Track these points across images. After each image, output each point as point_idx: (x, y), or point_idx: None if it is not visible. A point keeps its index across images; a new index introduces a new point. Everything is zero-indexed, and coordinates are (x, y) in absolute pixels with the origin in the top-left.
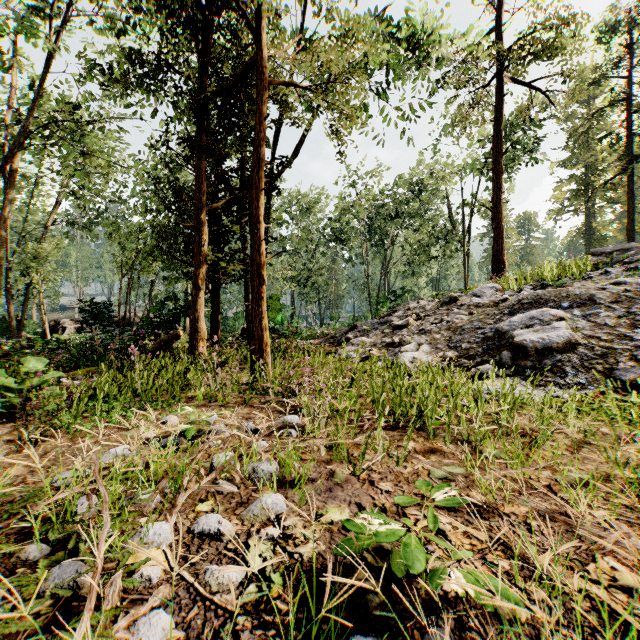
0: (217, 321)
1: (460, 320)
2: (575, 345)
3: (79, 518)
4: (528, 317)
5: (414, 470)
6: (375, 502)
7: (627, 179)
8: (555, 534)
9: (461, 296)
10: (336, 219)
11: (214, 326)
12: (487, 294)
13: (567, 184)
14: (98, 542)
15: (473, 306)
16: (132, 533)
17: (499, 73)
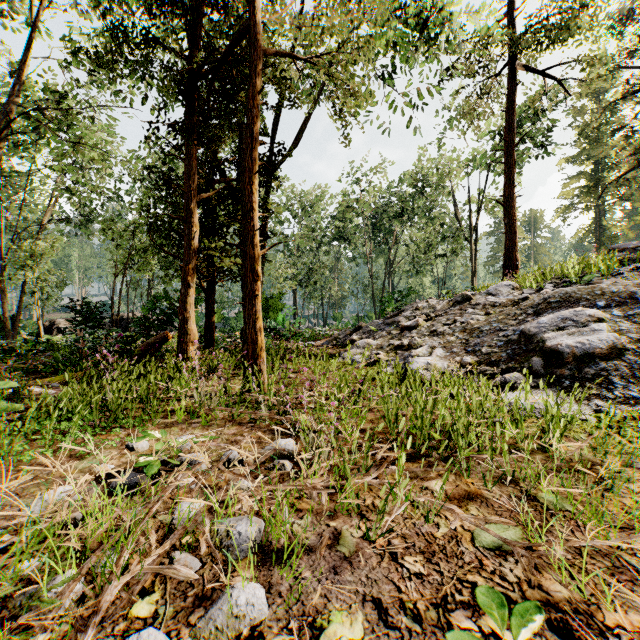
0: (212, 322)
1: (476, 321)
2: (621, 351)
3: None
4: (560, 318)
5: (451, 531)
6: (402, 597)
7: None
8: None
9: (474, 295)
10: (339, 217)
11: (208, 327)
12: (503, 292)
13: (576, 181)
14: None
15: (489, 305)
16: None
17: (512, 59)
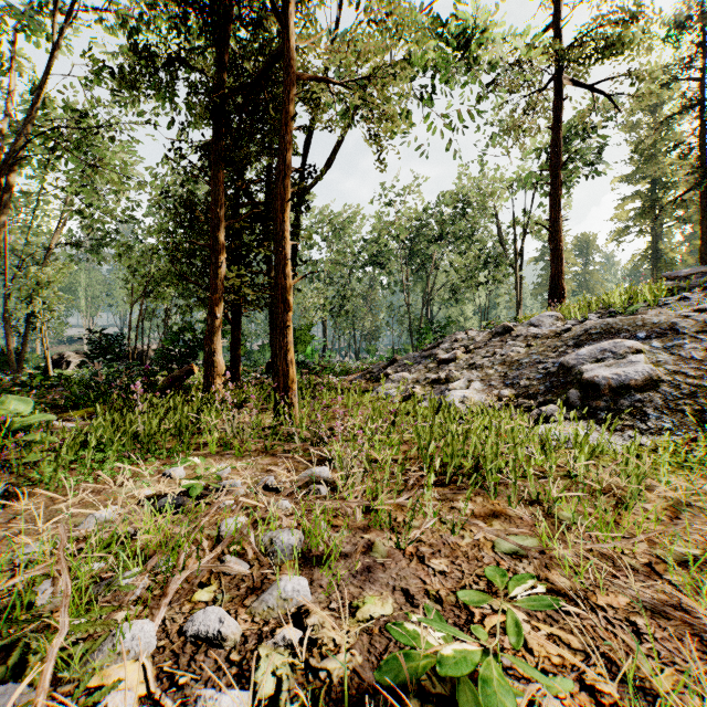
0: (238, 354)
1: (516, 353)
2: (657, 382)
3: (38, 612)
4: (598, 349)
5: (474, 541)
6: (427, 588)
7: (700, 195)
8: (671, 639)
9: (516, 326)
10: (373, 241)
11: (234, 360)
12: (546, 323)
13: (631, 202)
14: (45, 660)
15: (531, 337)
16: (102, 638)
17: (558, 74)
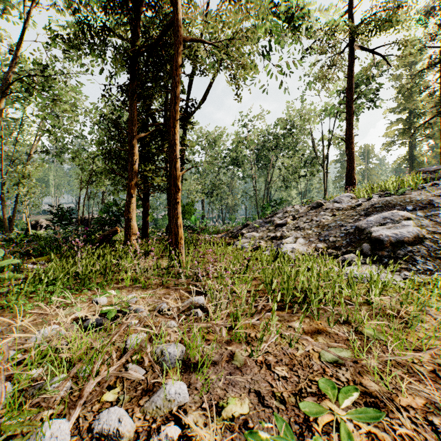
0: (147, 221)
1: (326, 220)
2: (422, 239)
3: None
4: (381, 217)
5: (305, 352)
6: (273, 390)
7: (440, 120)
8: None
9: (325, 202)
10: (233, 149)
11: (144, 224)
12: (345, 201)
13: (396, 125)
14: None
15: (335, 209)
16: (27, 436)
17: (351, 42)
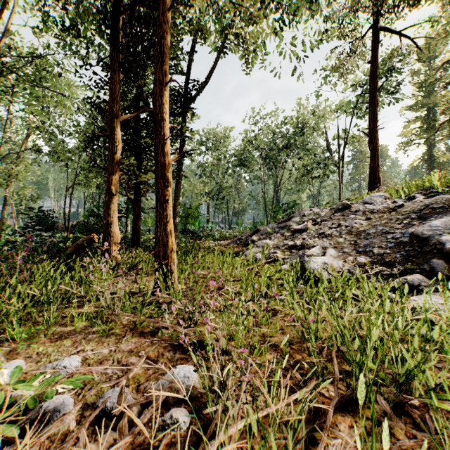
0: (138, 225)
1: (359, 225)
2: None
3: None
4: None
5: None
6: None
7: None
8: None
9: (352, 204)
10: (240, 150)
11: (135, 230)
12: (377, 201)
13: (413, 123)
14: None
15: (368, 212)
16: None
17: (376, 21)
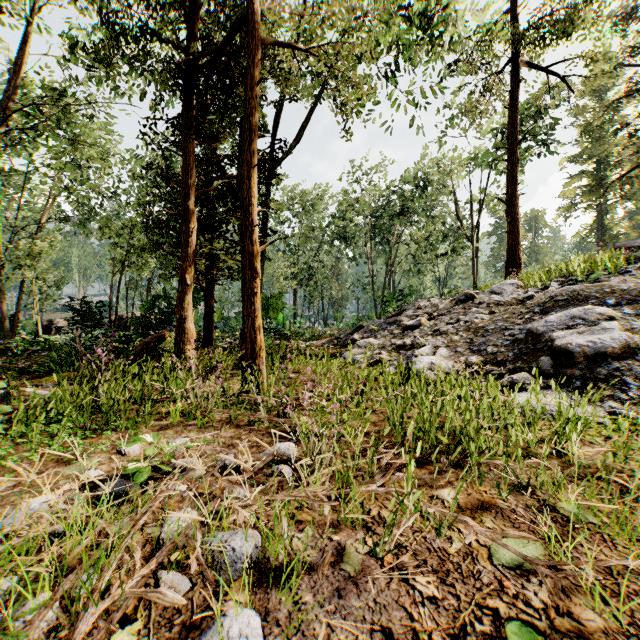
0: (211, 321)
1: (480, 320)
2: (634, 350)
3: None
4: (568, 316)
5: (465, 547)
6: (415, 626)
7: None
8: None
9: (478, 293)
10: (340, 216)
11: (207, 326)
12: (507, 291)
13: (578, 180)
14: None
15: (493, 304)
16: None
17: (515, 56)
